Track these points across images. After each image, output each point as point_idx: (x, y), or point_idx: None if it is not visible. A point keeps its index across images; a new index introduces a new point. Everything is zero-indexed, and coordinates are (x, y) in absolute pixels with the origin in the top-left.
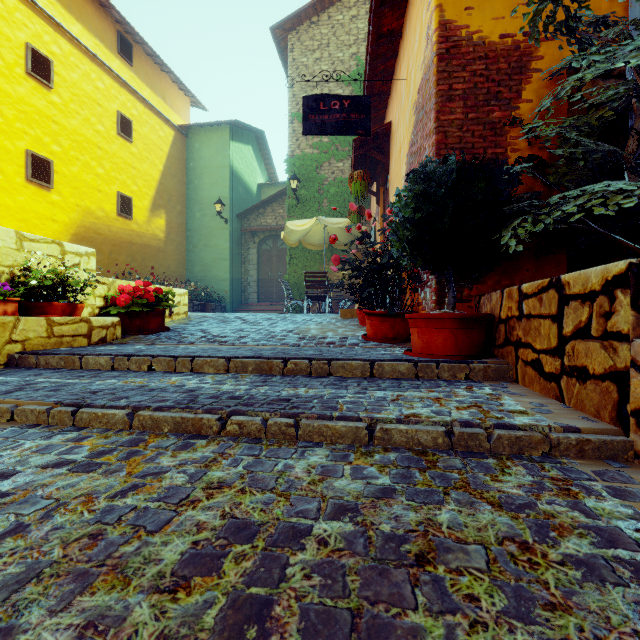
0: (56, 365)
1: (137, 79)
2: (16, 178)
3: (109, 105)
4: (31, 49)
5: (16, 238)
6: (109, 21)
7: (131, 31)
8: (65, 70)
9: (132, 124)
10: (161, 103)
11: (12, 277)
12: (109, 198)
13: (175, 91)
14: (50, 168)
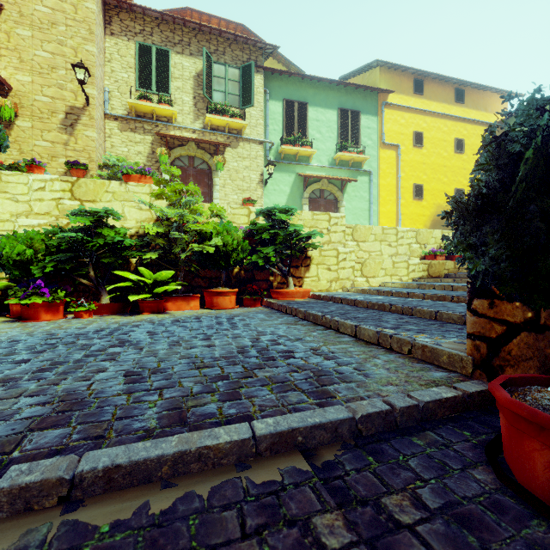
0: (462, 277)
1: (466, 110)
2: (409, 199)
3: (449, 138)
4: (414, 133)
5: (441, 233)
6: (449, 87)
7: (463, 83)
8: (428, 133)
9: (463, 141)
10: (483, 114)
11: (440, 247)
12: (449, 194)
13: (494, 98)
14: (422, 189)
